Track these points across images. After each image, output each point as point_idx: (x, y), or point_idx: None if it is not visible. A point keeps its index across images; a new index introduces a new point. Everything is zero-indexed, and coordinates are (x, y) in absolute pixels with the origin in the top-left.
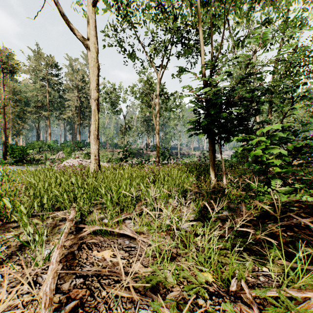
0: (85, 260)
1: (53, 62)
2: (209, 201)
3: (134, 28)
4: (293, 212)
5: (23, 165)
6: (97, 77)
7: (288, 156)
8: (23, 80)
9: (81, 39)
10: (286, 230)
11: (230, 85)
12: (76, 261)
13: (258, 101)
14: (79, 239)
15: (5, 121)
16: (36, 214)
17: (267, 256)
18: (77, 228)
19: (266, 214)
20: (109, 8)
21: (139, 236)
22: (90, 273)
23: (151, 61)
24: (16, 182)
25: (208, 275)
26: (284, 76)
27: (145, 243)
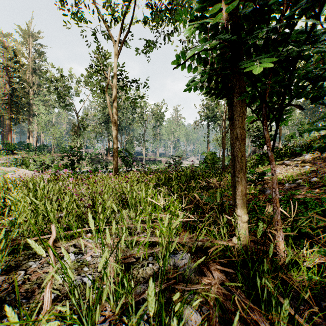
0: None
1: None
2: None
3: None
4: None
5: None
6: None
7: (267, 162)
8: None
9: None
10: None
11: None
12: None
13: None
14: None
15: None
16: None
17: None
18: None
19: None
20: None
21: None
22: None
23: (105, 22)
24: None
25: None
26: None
27: None
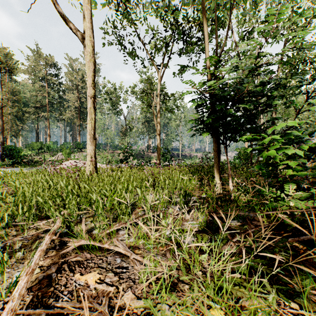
0: (63, 287)
1: (52, 62)
2: (214, 208)
3: (134, 25)
4: (312, 221)
5: (20, 166)
6: (93, 73)
7: None
8: (22, 80)
9: (77, 33)
10: (309, 245)
11: (238, 77)
12: (51, 289)
13: (270, 96)
14: (61, 256)
15: (2, 122)
16: (17, 224)
17: (294, 286)
18: (61, 241)
19: (280, 223)
20: (108, 3)
21: (132, 253)
22: (66, 307)
23: (151, 59)
24: (7, 185)
25: (219, 313)
26: (290, 74)
27: (139, 263)
